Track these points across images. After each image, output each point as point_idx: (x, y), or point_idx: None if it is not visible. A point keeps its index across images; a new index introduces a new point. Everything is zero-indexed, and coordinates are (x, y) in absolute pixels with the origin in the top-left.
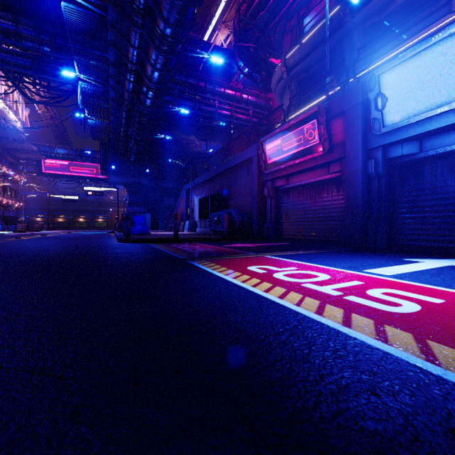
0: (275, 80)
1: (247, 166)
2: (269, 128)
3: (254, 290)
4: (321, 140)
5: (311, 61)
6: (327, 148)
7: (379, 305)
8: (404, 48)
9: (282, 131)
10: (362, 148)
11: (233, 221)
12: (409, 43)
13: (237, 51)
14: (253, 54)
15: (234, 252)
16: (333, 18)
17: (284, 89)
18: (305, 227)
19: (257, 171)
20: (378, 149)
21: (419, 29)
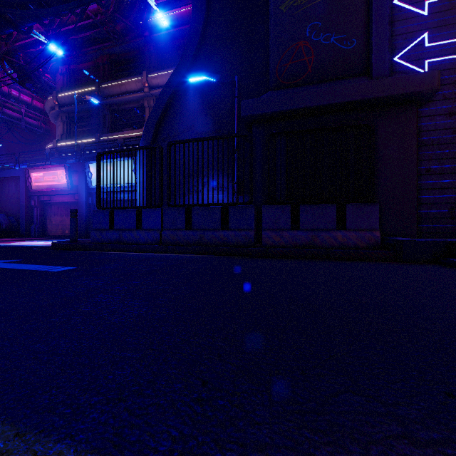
0: (48, 106)
1: (16, 180)
2: (48, 132)
3: (12, 245)
4: (67, 182)
5: (79, 109)
6: (70, 187)
7: (46, 244)
8: (125, 136)
9: (44, 168)
10: (86, 192)
11: (1, 223)
12: (127, 134)
13: (5, 58)
14: (25, 68)
15: (4, 241)
16: (91, 92)
17: (57, 116)
18: (62, 228)
19: (24, 188)
20: (93, 193)
21: (135, 126)
